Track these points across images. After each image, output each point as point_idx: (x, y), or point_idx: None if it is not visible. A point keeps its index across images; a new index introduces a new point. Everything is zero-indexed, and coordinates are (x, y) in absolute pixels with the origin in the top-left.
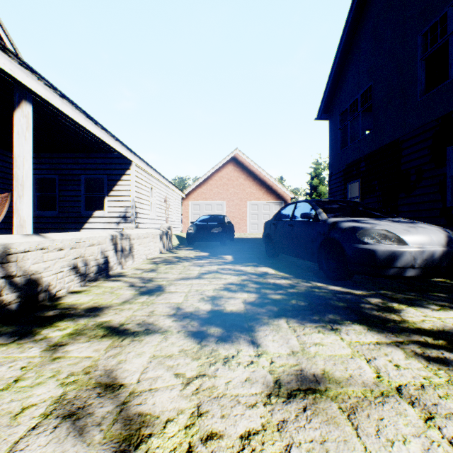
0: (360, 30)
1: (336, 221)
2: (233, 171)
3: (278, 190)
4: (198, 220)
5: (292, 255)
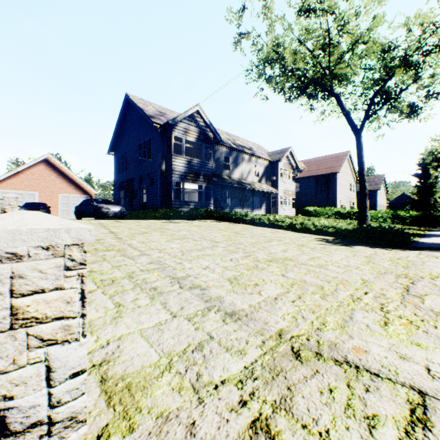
0: (125, 125)
1: (98, 205)
2: (46, 170)
3: (85, 187)
4: (26, 205)
5: (87, 217)
